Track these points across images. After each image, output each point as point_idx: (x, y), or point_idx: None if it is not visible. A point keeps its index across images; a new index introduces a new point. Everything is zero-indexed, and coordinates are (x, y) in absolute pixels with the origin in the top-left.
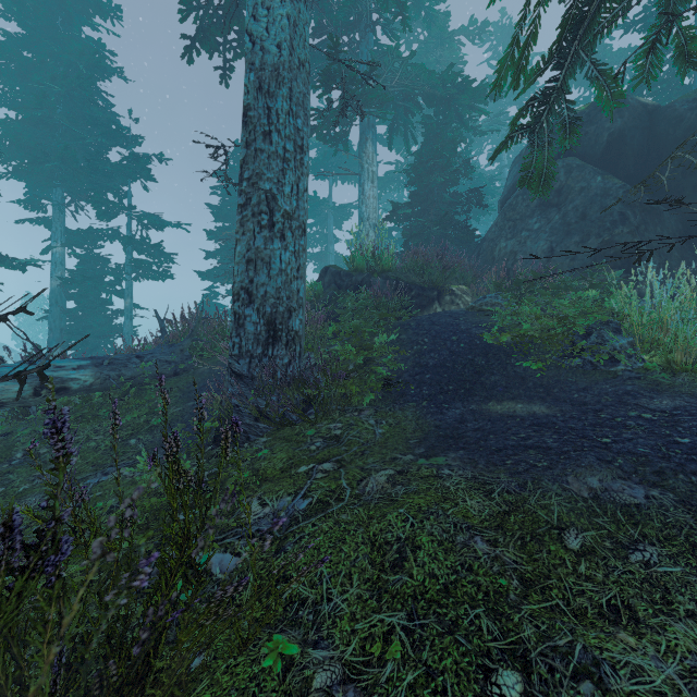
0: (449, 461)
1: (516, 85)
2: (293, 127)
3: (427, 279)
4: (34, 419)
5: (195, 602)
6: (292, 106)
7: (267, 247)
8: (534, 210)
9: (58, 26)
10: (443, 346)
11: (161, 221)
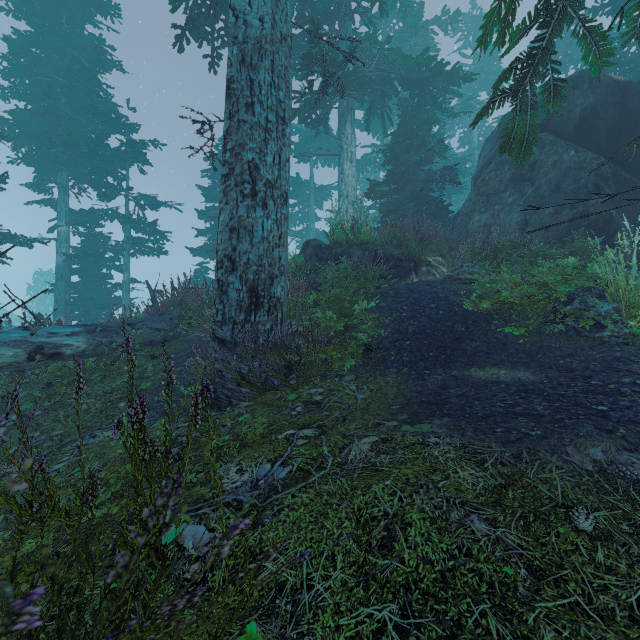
0: (434, 428)
1: (502, 43)
2: (275, 99)
3: (404, 251)
4: (29, 383)
5: (158, 590)
6: (274, 78)
7: (249, 216)
8: (507, 185)
9: (62, 24)
10: (422, 314)
11: (156, 202)
